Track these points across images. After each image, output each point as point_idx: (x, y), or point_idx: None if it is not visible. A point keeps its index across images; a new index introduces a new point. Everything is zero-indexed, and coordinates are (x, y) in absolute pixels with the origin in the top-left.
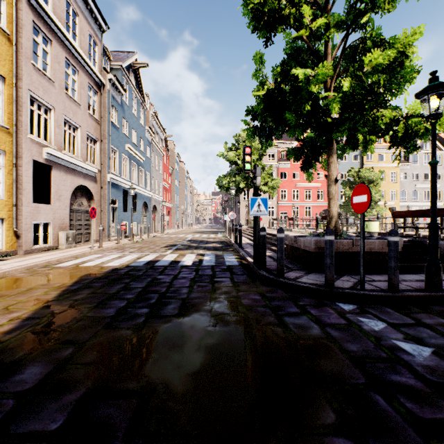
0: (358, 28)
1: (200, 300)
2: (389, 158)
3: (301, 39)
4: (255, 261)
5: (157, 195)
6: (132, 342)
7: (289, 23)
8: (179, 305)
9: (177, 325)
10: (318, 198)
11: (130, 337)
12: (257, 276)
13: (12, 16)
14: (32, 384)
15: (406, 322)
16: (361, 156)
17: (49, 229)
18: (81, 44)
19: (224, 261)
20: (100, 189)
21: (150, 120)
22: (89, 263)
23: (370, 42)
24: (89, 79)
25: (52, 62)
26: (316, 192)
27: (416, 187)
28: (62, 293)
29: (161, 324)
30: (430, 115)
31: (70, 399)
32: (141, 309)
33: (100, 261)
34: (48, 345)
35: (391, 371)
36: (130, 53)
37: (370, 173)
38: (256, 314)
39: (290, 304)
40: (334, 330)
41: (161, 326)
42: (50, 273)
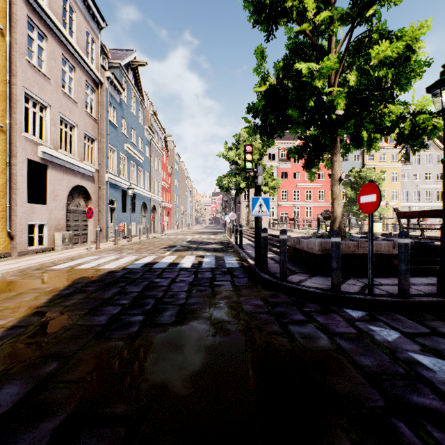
0: (363, 22)
1: (198, 305)
2: (390, 158)
3: (304, 33)
4: (257, 264)
5: (157, 196)
6: (123, 355)
7: (292, 17)
8: (176, 312)
9: (174, 335)
10: (318, 198)
11: (122, 349)
12: (259, 279)
13: (6, 11)
14: (6, 408)
15: (420, 332)
16: (362, 156)
17: (45, 230)
18: (78, 40)
19: (224, 263)
20: (98, 189)
21: (150, 119)
22: (84, 266)
23: (376, 35)
24: (87, 77)
25: (48, 59)
26: (316, 192)
27: (417, 187)
28: (53, 298)
29: (156, 333)
30: (442, 110)
31: (47, 427)
32: (136, 317)
33: (96, 263)
34: (30, 359)
35: (412, 391)
36: (128, 51)
37: (372, 173)
38: (259, 322)
39: (294, 311)
40: (343, 341)
41: (156, 336)
42: (43, 276)
